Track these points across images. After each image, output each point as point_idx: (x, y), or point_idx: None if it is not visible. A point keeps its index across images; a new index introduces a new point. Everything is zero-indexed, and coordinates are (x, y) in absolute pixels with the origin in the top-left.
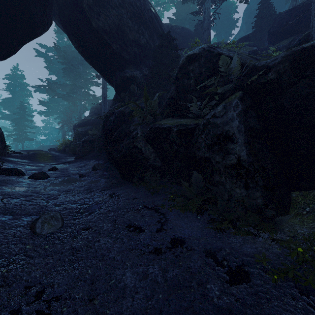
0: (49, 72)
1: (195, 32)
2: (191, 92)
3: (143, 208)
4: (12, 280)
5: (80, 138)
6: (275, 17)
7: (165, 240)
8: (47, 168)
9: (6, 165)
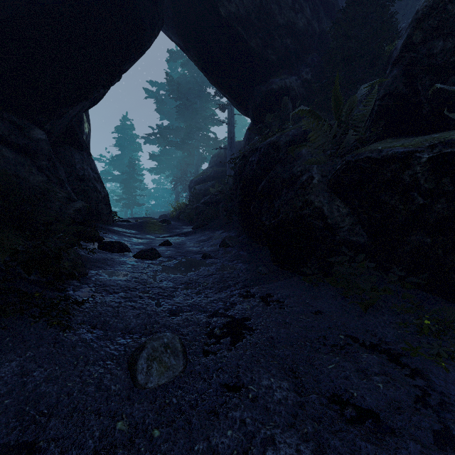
0: (161, 116)
1: None
2: None
3: (351, 343)
4: None
5: (198, 199)
6: None
7: None
8: (158, 241)
9: (110, 237)
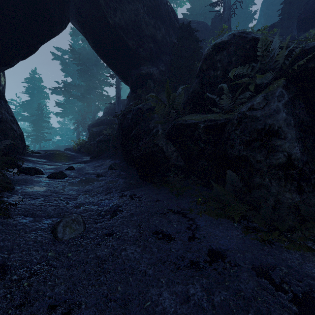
0: (65, 74)
1: (212, 25)
2: (218, 84)
3: (169, 212)
4: (34, 296)
5: (95, 137)
6: (306, 2)
7: (201, 252)
8: (65, 167)
9: (26, 164)
